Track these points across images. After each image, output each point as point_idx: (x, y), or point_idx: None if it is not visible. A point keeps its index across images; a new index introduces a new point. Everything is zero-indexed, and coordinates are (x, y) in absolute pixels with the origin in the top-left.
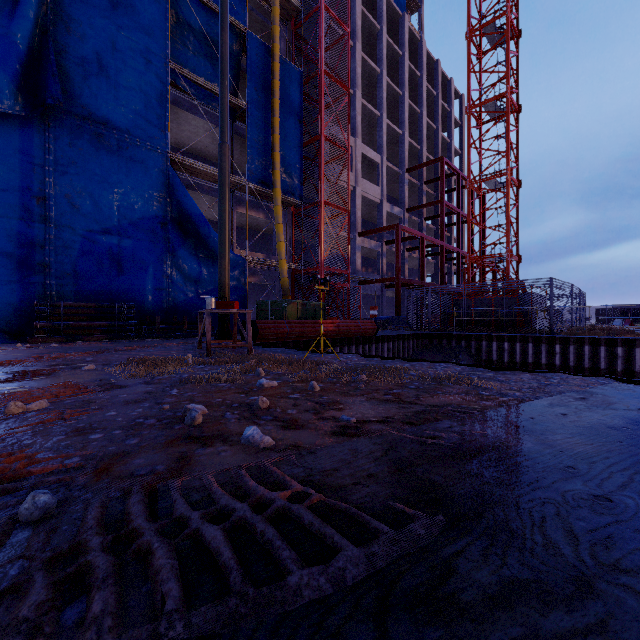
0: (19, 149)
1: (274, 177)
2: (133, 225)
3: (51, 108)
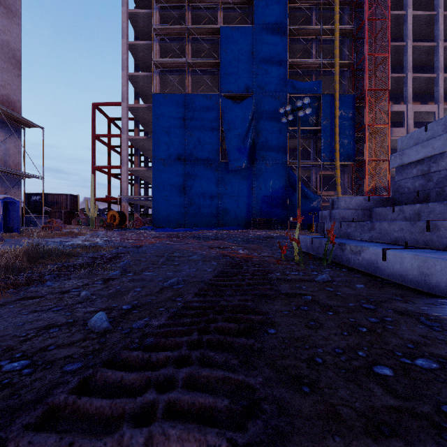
0: (247, 176)
1: (335, 156)
2: (276, 191)
3: (254, 161)
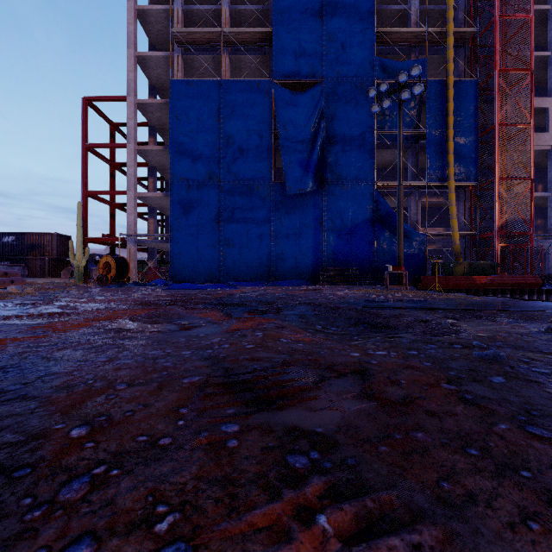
0: (314, 204)
1: (448, 173)
2: (357, 226)
3: (324, 181)
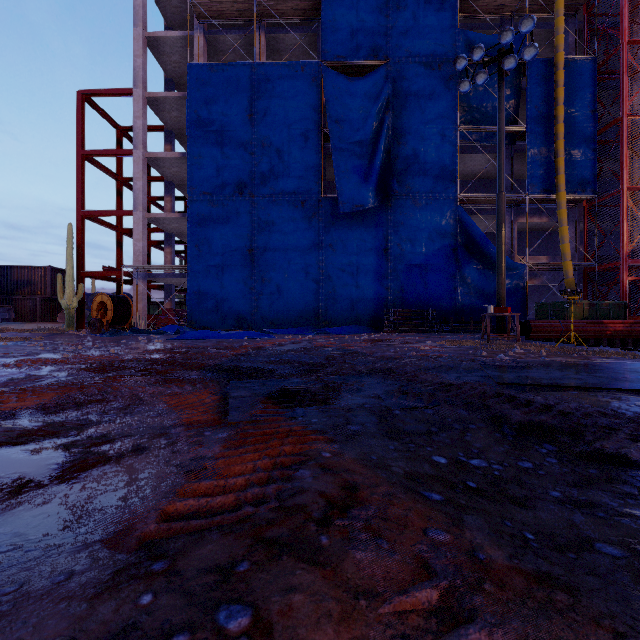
0: (376, 225)
1: (557, 182)
2: (434, 255)
3: (390, 195)
